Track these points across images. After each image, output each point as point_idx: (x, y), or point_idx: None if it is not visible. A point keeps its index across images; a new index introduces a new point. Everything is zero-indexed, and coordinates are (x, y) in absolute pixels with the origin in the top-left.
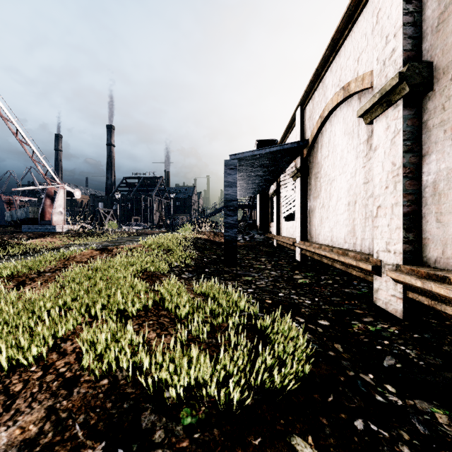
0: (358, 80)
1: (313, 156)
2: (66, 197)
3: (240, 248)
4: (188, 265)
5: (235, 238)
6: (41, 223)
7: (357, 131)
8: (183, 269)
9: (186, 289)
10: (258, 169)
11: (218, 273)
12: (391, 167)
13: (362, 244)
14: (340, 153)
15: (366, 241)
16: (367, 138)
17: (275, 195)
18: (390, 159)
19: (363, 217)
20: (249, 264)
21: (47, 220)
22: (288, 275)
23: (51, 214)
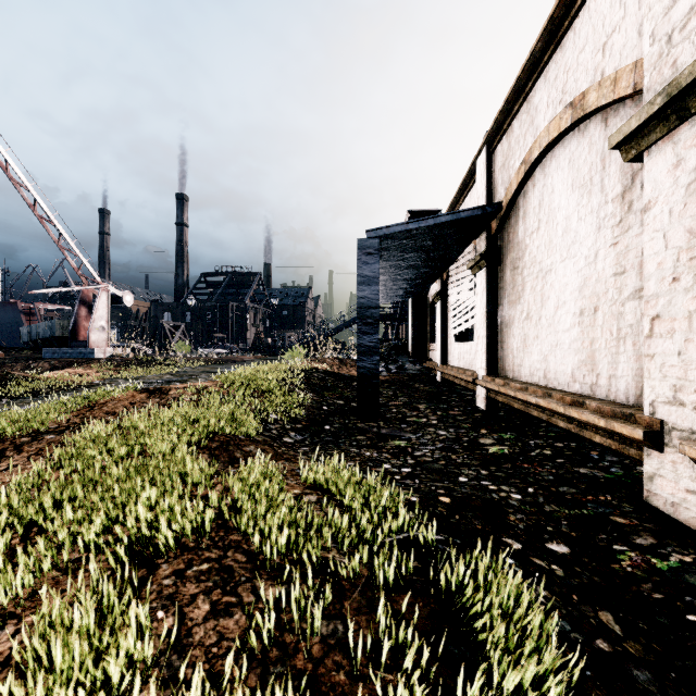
0: (604, 84)
1: (508, 231)
2: (111, 304)
3: (382, 385)
4: (295, 418)
5: (376, 371)
6: (72, 344)
7: (600, 179)
8: (287, 426)
9: (288, 472)
10: (412, 256)
11: (347, 433)
12: (687, 238)
13: (611, 386)
14: (562, 223)
15: (619, 380)
16: (622, 191)
17: (439, 300)
18: (684, 223)
19: (613, 336)
20: (399, 415)
21: (82, 340)
22: (469, 437)
23: (87, 330)
